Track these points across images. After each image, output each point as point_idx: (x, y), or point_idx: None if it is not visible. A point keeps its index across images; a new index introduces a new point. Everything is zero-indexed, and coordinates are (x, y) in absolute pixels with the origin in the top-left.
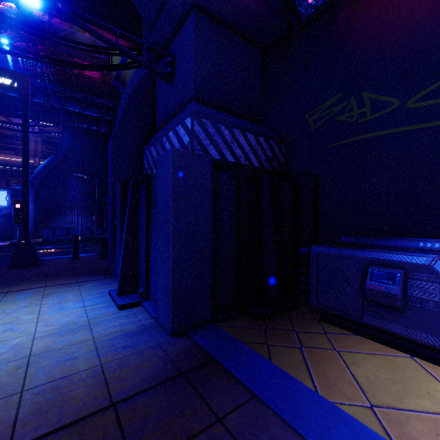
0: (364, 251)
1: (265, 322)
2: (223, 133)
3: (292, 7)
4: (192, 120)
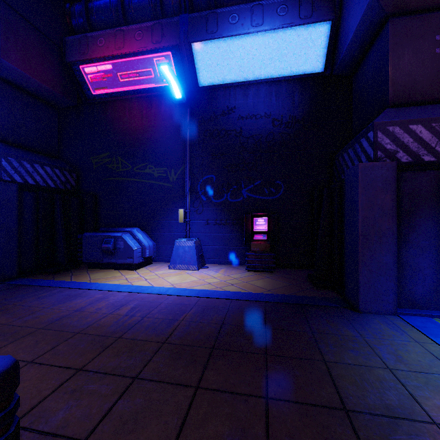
0: (104, 233)
1: (55, 273)
2: (25, 166)
3: (81, 91)
4: (0, 158)
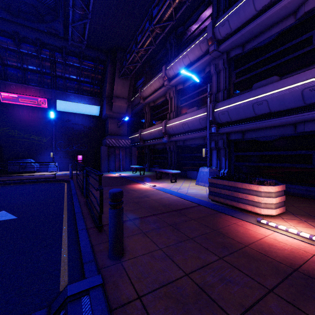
0: (20, 161)
1: None
2: None
3: None
4: None
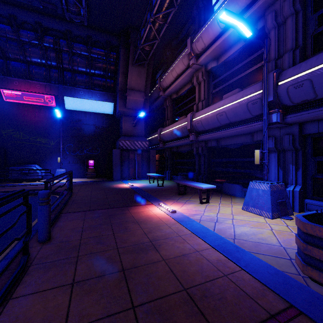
0: (22, 167)
1: None
2: None
3: None
4: None
